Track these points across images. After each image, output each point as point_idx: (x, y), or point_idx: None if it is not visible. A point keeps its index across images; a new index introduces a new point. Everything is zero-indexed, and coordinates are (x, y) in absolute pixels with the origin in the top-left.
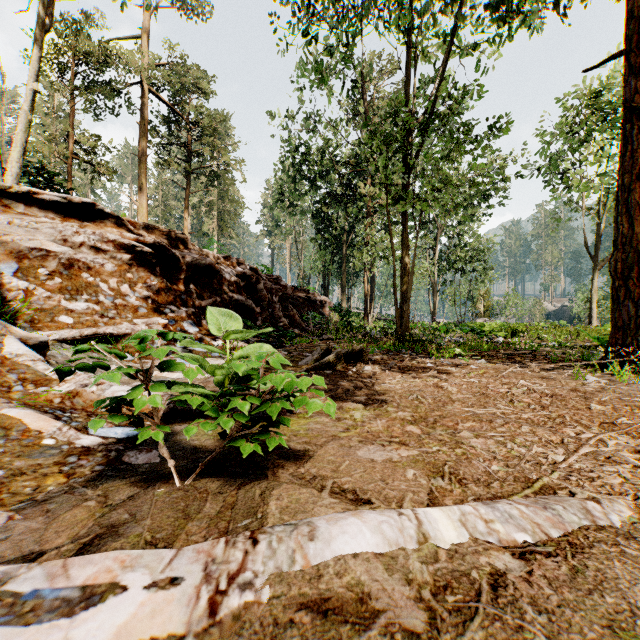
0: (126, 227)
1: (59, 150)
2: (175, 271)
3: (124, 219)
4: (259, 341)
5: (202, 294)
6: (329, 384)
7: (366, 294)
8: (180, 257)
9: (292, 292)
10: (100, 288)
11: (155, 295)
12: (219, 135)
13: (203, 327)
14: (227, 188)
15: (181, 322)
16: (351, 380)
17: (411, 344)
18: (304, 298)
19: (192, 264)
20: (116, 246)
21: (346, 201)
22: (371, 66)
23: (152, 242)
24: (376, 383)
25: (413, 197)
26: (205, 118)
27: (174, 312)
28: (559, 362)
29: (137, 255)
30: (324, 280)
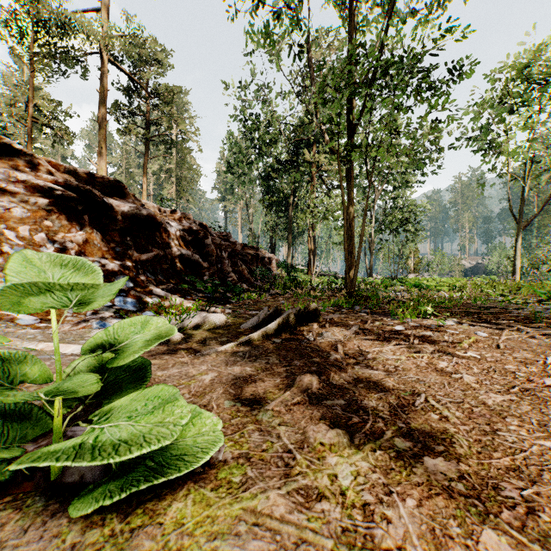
0: (45, 168)
1: (17, 112)
2: (108, 221)
3: (42, 158)
4: (204, 297)
5: (142, 247)
6: (279, 366)
7: (310, 252)
8: (113, 205)
9: (242, 249)
10: (6, 236)
11: (81, 246)
12: (177, 109)
13: (139, 282)
14: (184, 157)
15: (112, 277)
16: (310, 357)
17: (360, 299)
18: (253, 255)
19: (129, 214)
20: (28, 188)
21: (291, 167)
22: (316, 33)
23: (75, 185)
24: (349, 366)
25: (367, 144)
26: (161, 88)
27: (104, 266)
28: (542, 323)
29: (57, 200)
30: (272, 239)
